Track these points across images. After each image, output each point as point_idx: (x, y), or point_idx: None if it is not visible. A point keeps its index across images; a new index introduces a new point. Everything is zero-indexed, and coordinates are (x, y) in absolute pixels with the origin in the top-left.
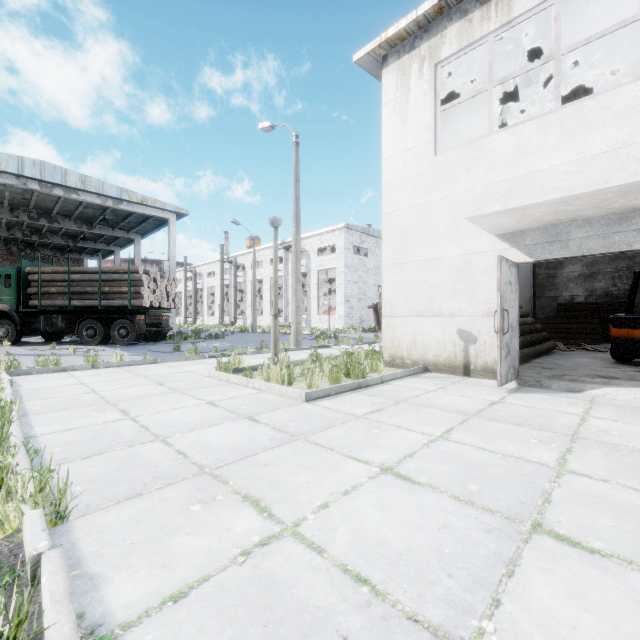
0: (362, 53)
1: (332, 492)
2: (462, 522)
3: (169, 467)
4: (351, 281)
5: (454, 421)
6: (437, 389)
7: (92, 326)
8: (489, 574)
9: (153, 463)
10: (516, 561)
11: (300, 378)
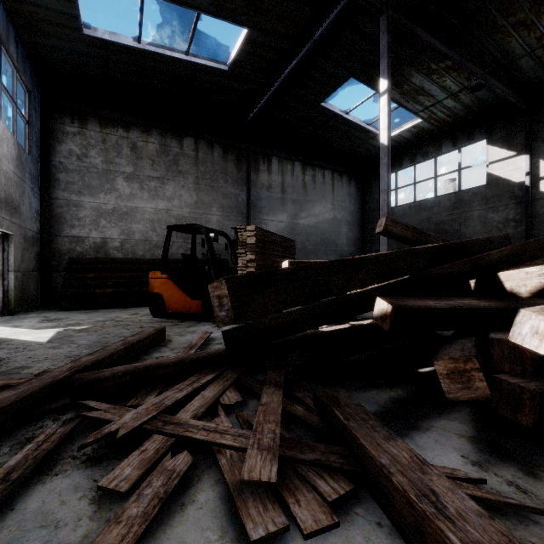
0: None
1: None
2: None
3: None
4: None
5: None
6: None
7: None
8: None
9: None
10: None
11: None
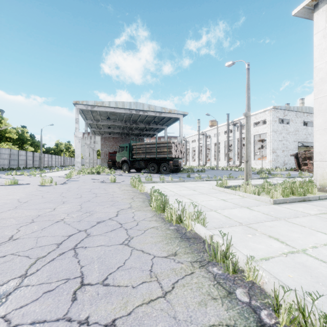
0: (298, 9)
1: (316, 243)
2: None
3: (226, 220)
4: (277, 140)
5: None
6: None
7: (153, 166)
8: None
9: (218, 218)
10: None
11: (261, 193)
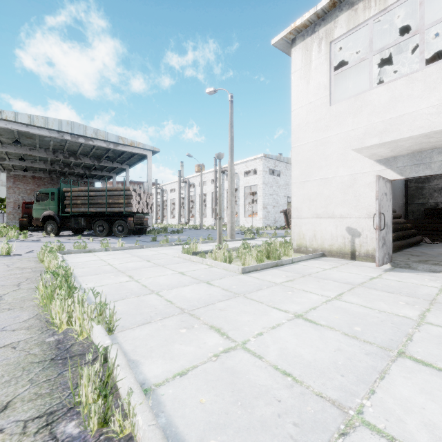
0: (277, 38)
1: (264, 327)
2: (350, 348)
3: (163, 308)
4: (268, 194)
5: (344, 289)
6: (331, 268)
7: (101, 224)
8: (368, 377)
9: (153, 306)
10: (386, 371)
11: (236, 259)
